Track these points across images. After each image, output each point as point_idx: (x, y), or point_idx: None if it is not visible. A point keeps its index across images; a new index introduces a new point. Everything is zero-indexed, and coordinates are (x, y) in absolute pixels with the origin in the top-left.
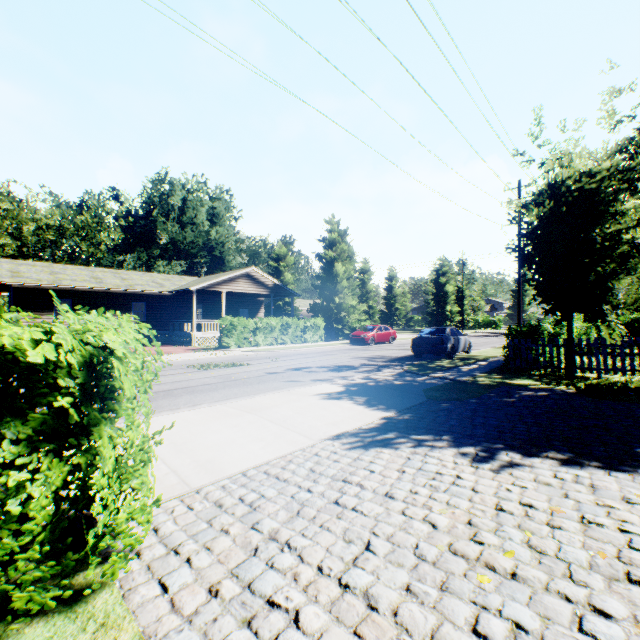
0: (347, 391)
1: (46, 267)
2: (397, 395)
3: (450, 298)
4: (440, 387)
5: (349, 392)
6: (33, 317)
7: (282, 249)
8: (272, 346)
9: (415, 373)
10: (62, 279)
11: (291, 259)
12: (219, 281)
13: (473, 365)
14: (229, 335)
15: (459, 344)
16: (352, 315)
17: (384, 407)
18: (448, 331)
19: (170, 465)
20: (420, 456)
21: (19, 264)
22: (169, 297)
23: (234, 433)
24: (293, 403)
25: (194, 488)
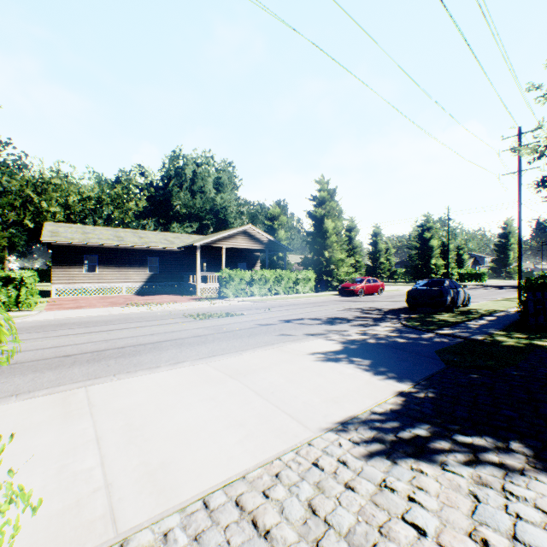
0: (345, 350)
1: (80, 228)
2: (406, 358)
3: (435, 252)
4: (455, 348)
5: (348, 352)
6: (68, 270)
7: (276, 209)
8: (266, 296)
9: (417, 329)
10: (91, 238)
11: (284, 218)
12: (220, 238)
13: (481, 320)
14: (227, 286)
15: (458, 297)
16: (341, 268)
17: (395, 375)
18: (447, 283)
19: (107, 470)
20: (496, 494)
21: (59, 226)
22: (178, 253)
23: (208, 411)
24: (284, 365)
25: (120, 534)
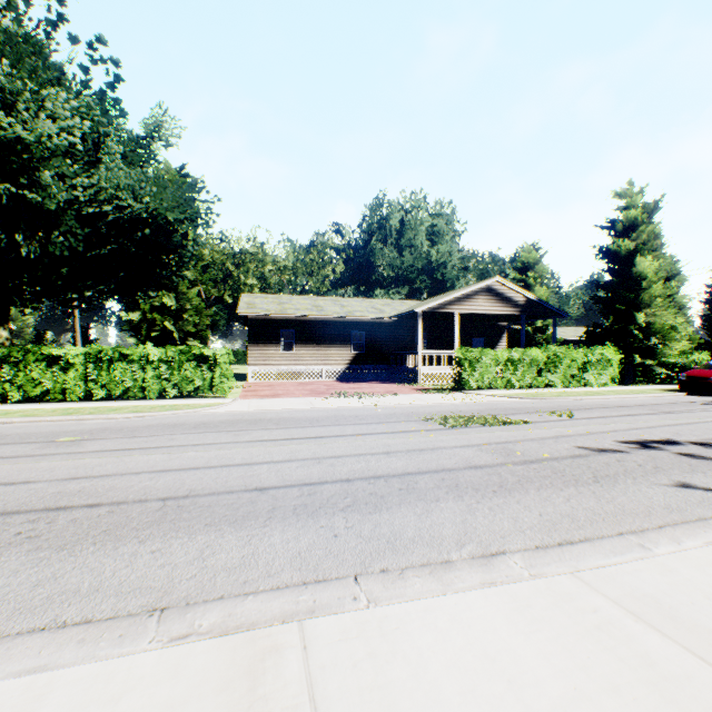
0: None
1: (275, 298)
2: None
3: None
4: None
5: None
6: (263, 349)
7: (530, 254)
8: (533, 389)
9: None
10: (287, 308)
11: (544, 267)
12: (450, 299)
13: None
14: (468, 371)
15: None
16: (671, 342)
17: None
18: None
19: None
20: None
21: (255, 297)
22: (389, 324)
23: None
24: None
25: None
